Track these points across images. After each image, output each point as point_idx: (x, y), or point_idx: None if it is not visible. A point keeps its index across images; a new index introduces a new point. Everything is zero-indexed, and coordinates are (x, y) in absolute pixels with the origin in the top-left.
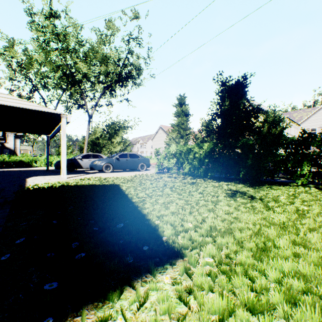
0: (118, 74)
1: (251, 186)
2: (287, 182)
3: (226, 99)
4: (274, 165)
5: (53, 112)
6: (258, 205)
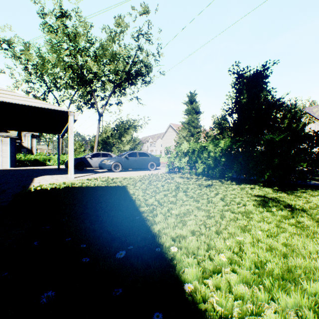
0: (128, 72)
1: (281, 191)
2: None
3: (244, 92)
4: (309, 166)
5: (60, 109)
6: (308, 221)
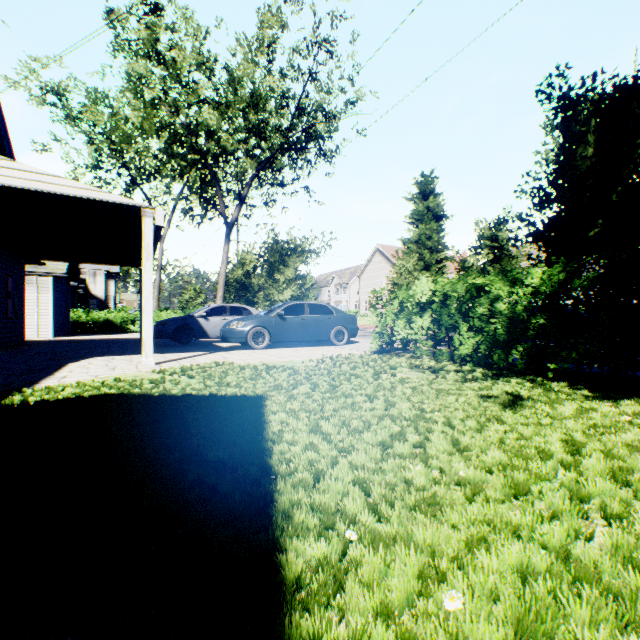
0: (288, 131)
1: None
2: None
3: (587, 139)
4: None
5: (120, 202)
6: None
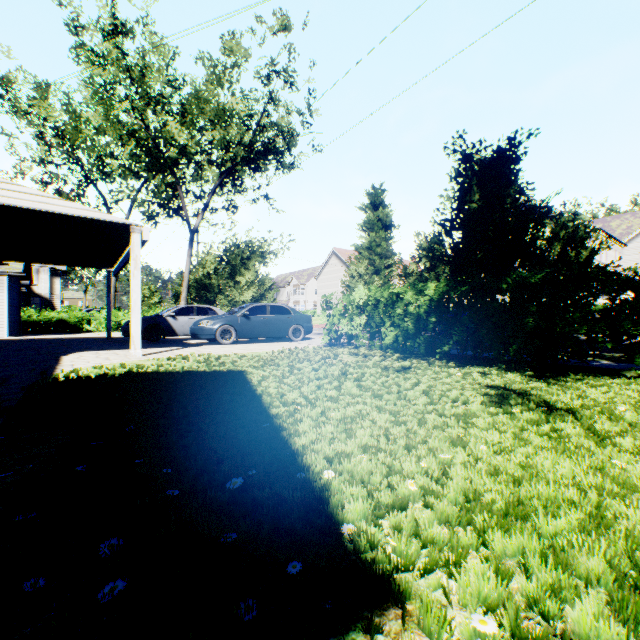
0: (249, 145)
1: (538, 378)
2: (617, 368)
3: (473, 190)
4: (589, 331)
5: (113, 221)
6: (572, 429)
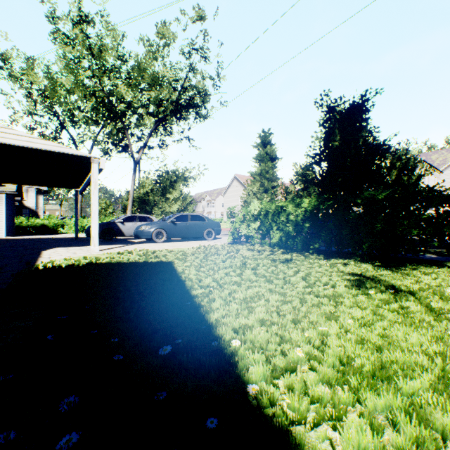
0: (176, 101)
1: (384, 268)
2: (441, 260)
3: (336, 132)
4: (421, 233)
5: (79, 154)
6: (415, 307)
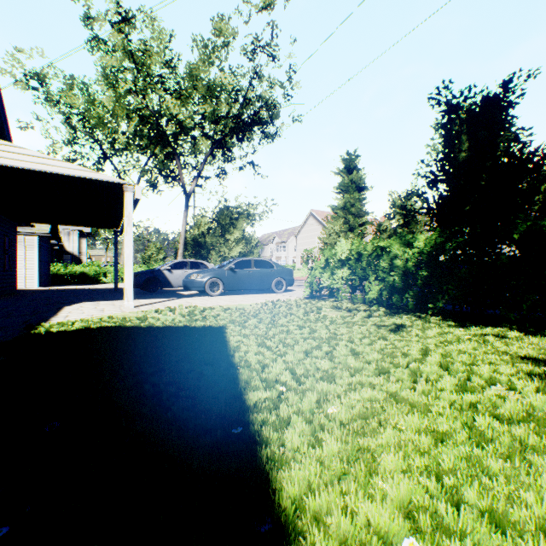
0: (237, 117)
1: None
2: None
3: (462, 138)
4: None
5: (107, 180)
6: None
